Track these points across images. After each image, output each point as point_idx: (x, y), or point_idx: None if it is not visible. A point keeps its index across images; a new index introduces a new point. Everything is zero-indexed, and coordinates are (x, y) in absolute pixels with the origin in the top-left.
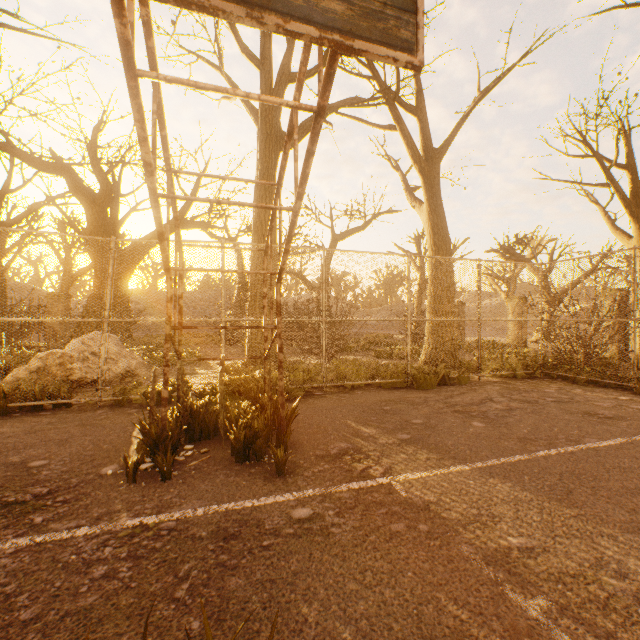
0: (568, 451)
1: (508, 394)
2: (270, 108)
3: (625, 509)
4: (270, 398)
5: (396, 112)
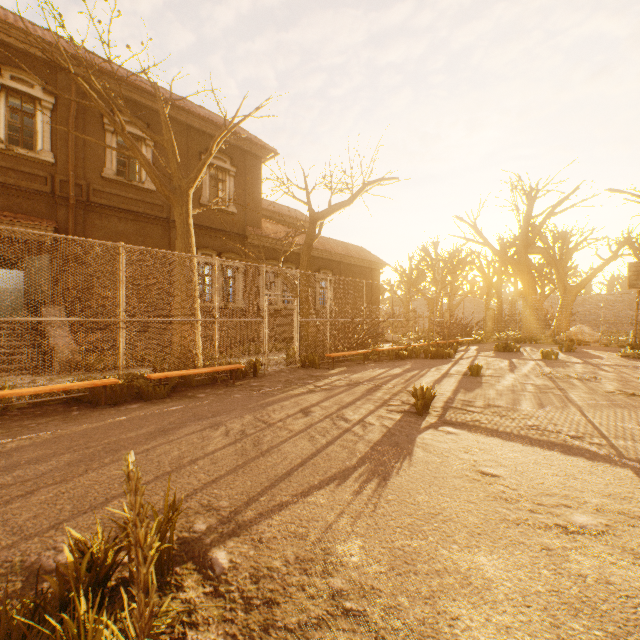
0: None
1: None
2: None
3: None
4: None
5: None
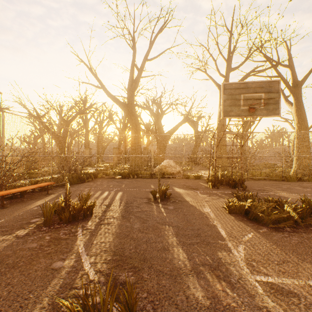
0: None
1: None
2: None
3: None
4: (237, 175)
5: (277, 71)
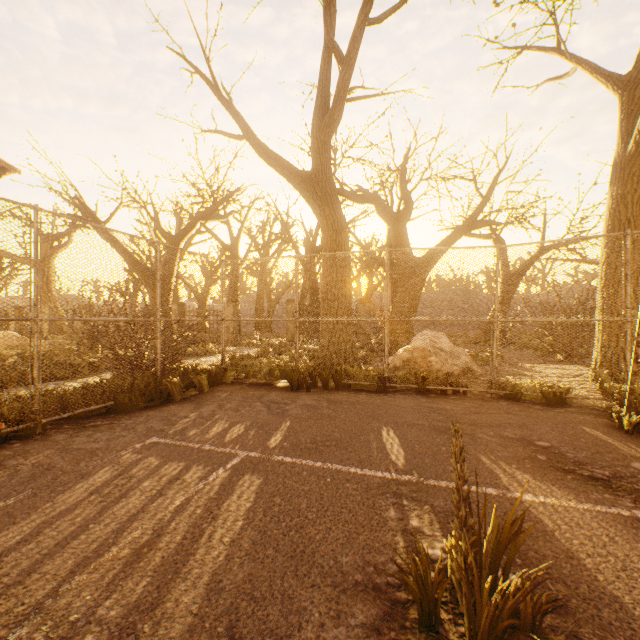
0: None
1: None
2: None
3: None
4: None
5: None
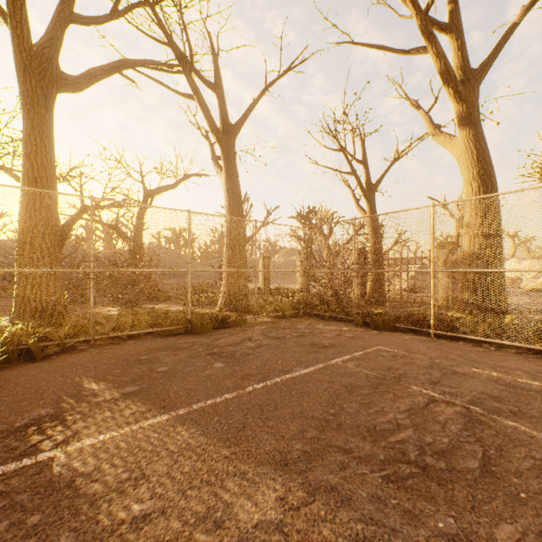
0: (274, 382)
1: (268, 332)
2: (25, 35)
3: (277, 437)
4: None
5: (193, 83)
